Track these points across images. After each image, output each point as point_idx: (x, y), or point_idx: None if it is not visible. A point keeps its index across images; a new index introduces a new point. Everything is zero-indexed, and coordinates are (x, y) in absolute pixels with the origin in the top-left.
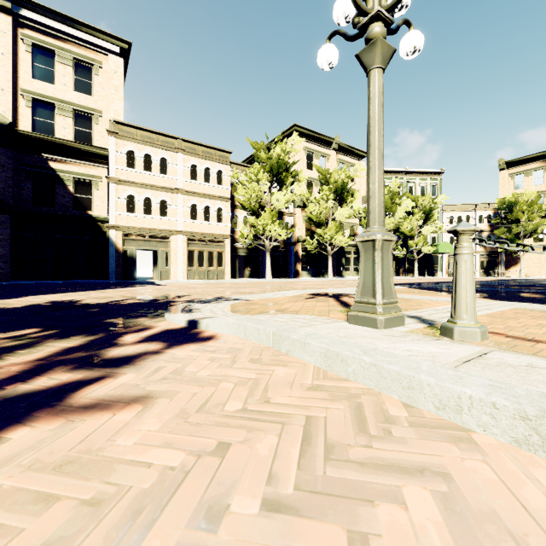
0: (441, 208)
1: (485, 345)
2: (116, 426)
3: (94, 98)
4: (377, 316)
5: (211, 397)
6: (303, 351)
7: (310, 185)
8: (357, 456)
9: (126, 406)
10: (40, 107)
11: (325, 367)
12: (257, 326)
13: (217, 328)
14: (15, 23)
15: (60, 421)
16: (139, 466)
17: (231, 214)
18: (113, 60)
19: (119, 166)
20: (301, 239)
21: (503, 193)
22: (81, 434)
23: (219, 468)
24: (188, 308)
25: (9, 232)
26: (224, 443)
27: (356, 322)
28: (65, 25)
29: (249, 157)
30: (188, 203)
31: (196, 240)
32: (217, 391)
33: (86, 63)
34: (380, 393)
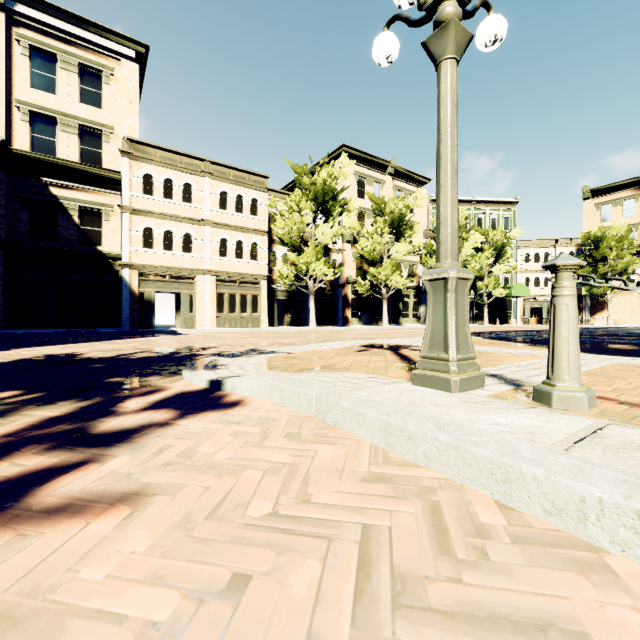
0: (515, 244)
1: (595, 416)
2: (86, 545)
3: (104, 111)
4: (450, 376)
5: (229, 493)
6: (355, 423)
7: (361, 216)
8: (441, 600)
9: (108, 509)
10: (39, 121)
11: (385, 446)
12: (296, 388)
13: (246, 390)
14: (9, 21)
15: (6, 535)
16: (106, 620)
17: (268, 250)
18: (126, 67)
19: (134, 193)
20: (351, 280)
21: (588, 226)
22: (31, 559)
23: (230, 625)
24: (212, 363)
25: (2, 271)
26: (242, 574)
27: (422, 384)
28: (69, 23)
29: (290, 183)
30: (216, 237)
31: (226, 281)
32: (239, 483)
33: (95, 70)
34: (462, 486)
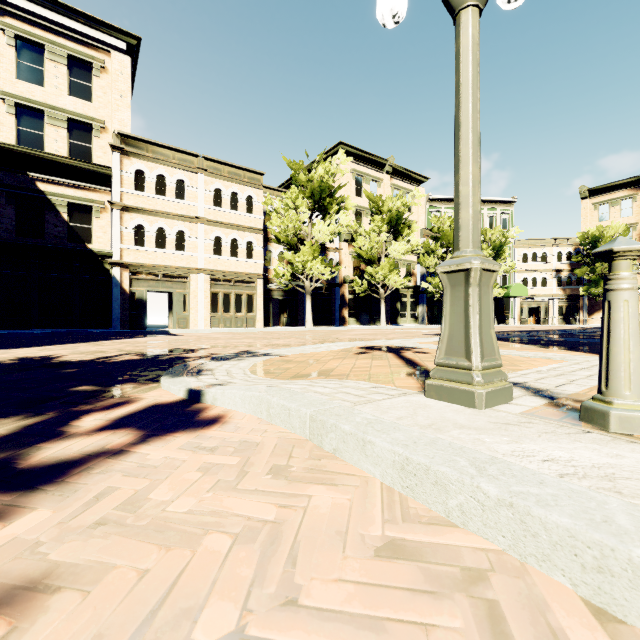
0: (513, 244)
1: None
2: None
3: (94, 105)
4: (474, 389)
5: (175, 583)
6: (361, 453)
7: (358, 215)
8: None
9: None
10: (25, 114)
11: (402, 488)
12: (286, 403)
13: (229, 402)
14: None
15: None
16: None
17: (264, 249)
18: (117, 59)
19: (124, 189)
20: (348, 279)
21: (585, 226)
22: None
23: None
24: (197, 368)
25: None
26: None
27: (438, 396)
28: (57, 13)
29: (286, 181)
30: (210, 235)
31: (221, 280)
32: (194, 562)
33: (84, 61)
34: (523, 566)
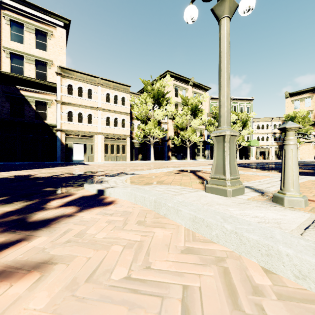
0: (252, 120)
1: (308, 211)
2: (5, 303)
3: (48, 53)
4: (227, 188)
5: (102, 261)
6: (176, 215)
7: (176, 106)
8: None
9: (26, 274)
10: (15, 57)
11: (193, 229)
12: (143, 195)
13: (117, 195)
14: None
15: None
16: None
17: (130, 123)
18: (59, 30)
19: (63, 94)
20: (171, 137)
21: (288, 111)
22: None
23: None
24: (100, 180)
25: None
26: None
27: (211, 192)
28: (30, 8)
29: (141, 89)
30: (104, 116)
31: (109, 138)
32: (108, 254)
33: (43, 32)
34: (240, 256)
